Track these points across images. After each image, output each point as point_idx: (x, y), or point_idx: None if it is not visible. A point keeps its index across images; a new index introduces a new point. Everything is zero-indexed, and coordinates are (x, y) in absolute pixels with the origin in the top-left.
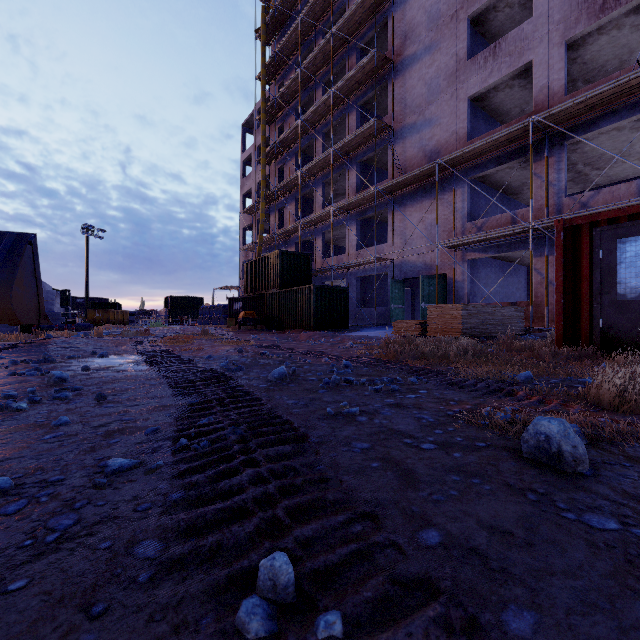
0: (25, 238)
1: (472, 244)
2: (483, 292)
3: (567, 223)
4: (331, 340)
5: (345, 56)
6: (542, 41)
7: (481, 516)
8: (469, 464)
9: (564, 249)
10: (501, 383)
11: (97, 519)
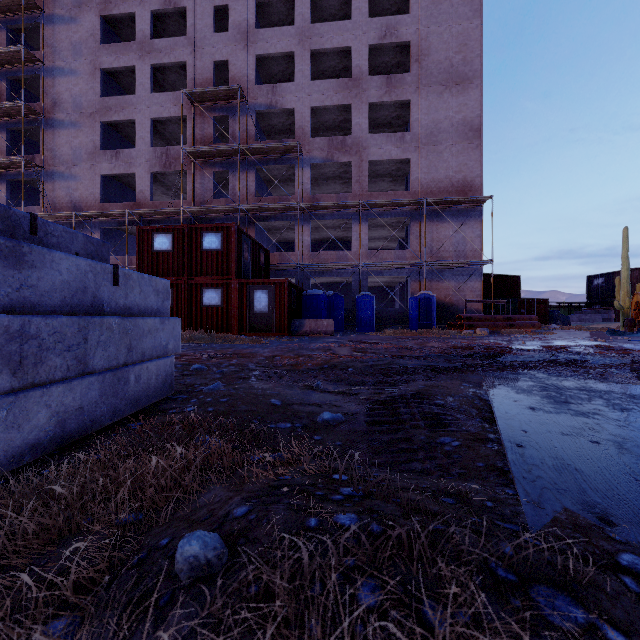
0: None
1: None
2: None
3: None
4: None
5: None
6: (141, 165)
7: None
8: None
9: None
10: None
11: None
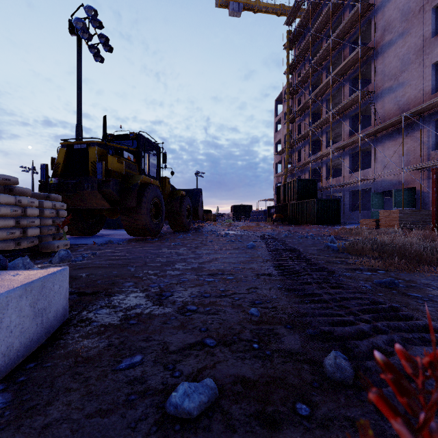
0: (199, 190)
1: (435, 166)
2: None
3: (437, 170)
4: (322, 229)
5: (341, 49)
6: None
7: (306, 246)
8: (314, 244)
9: (436, 183)
10: (358, 239)
11: (255, 243)
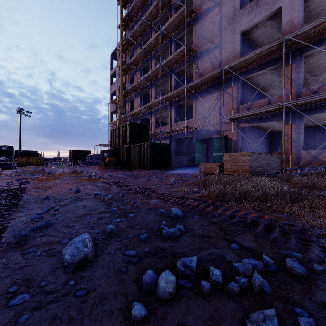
0: None
1: (243, 118)
2: (248, 147)
3: None
4: (160, 176)
5: (168, 12)
6: None
7: None
8: None
9: None
10: None
11: None
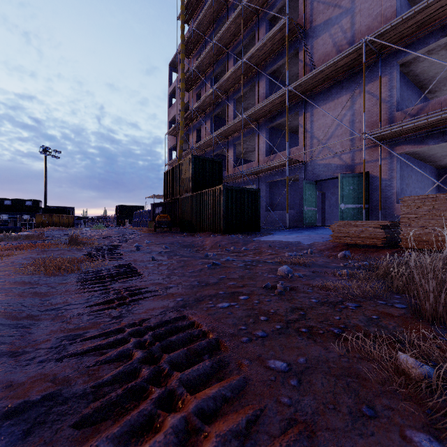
0: None
1: (404, 135)
2: (405, 192)
3: None
4: (243, 249)
5: None
6: None
7: None
8: None
9: None
10: None
11: None
